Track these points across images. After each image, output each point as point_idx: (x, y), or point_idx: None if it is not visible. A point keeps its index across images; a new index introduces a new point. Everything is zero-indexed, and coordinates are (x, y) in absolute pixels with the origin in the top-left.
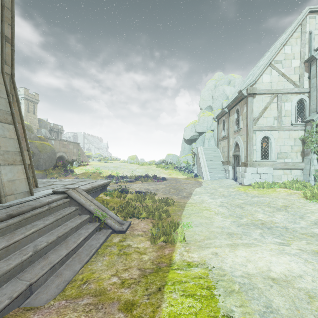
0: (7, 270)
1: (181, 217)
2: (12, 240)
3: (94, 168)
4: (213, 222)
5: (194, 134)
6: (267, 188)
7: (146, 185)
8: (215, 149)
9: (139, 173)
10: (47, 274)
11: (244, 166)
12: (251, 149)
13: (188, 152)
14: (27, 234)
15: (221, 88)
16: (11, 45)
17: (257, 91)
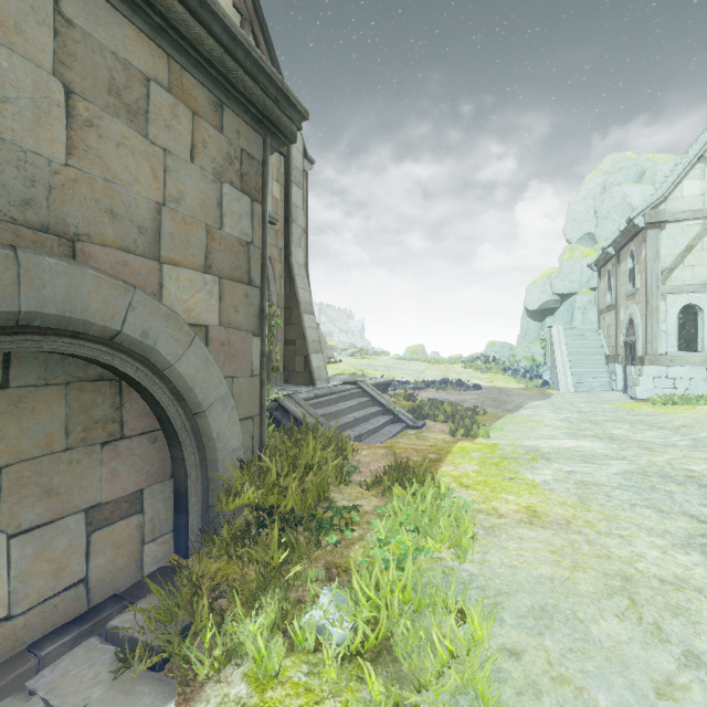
0: (346, 423)
1: (491, 425)
2: (340, 408)
3: (352, 368)
4: (535, 431)
5: (548, 298)
6: (680, 404)
7: (444, 394)
8: (592, 330)
9: (431, 378)
10: (366, 435)
11: (639, 363)
12: (654, 331)
13: (535, 337)
14: (346, 407)
15: (618, 191)
16: (306, 235)
17: (668, 215)
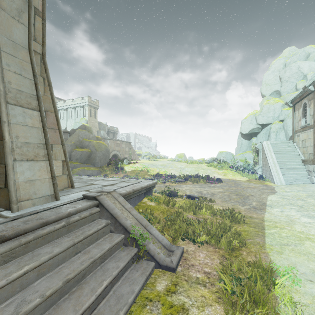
0: None
1: (265, 251)
2: None
3: (142, 166)
4: None
5: (254, 127)
6: None
7: (198, 187)
8: (289, 143)
9: (188, 172)
10: None
11: None
12: None
13: (246, 148)
14: (13, 278)
15: (295, 65)
16: (42, 20)
17: None
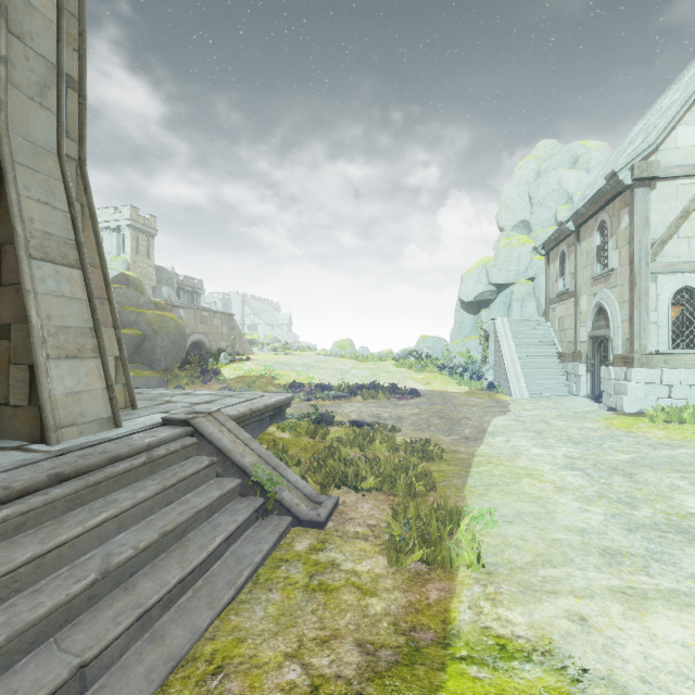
0: (29, 623)
1: (463, 494)
2: (53, 541)
3: (262, 367)
4: (553, 514)
5: (484, 289)
6: (692, 422)
7: (374, 406)
8: (539, 323)
9: (358, 379)
10: (129, 633)
11: (622, 364)
12: (642, 322)
13: (469, 331)
14: (91, 526)
15: (554, 176)
16: (80, 96)
17: (660, 170)
